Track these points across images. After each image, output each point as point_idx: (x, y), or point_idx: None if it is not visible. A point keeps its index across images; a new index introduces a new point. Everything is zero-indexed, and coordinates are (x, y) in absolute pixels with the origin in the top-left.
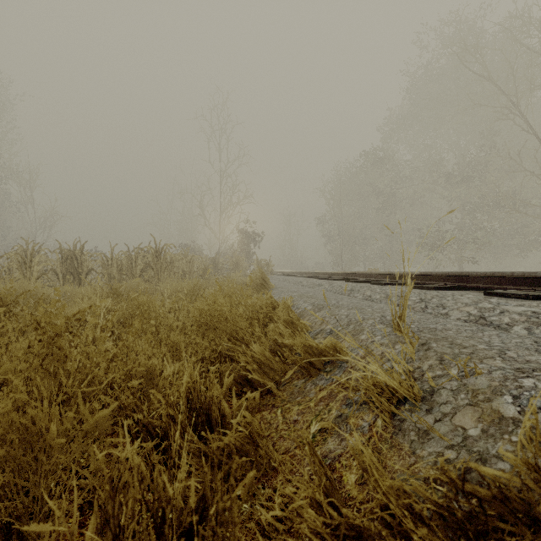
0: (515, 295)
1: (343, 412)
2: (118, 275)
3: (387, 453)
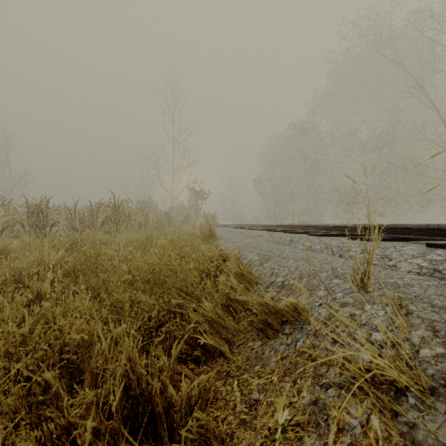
0: None
1: (318, 396)
2: (81, 227)
3: None
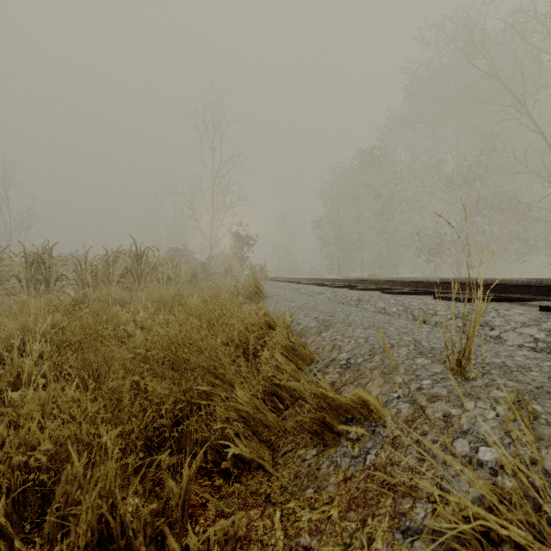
0: None
1: None
2: (93, 281)
3: None
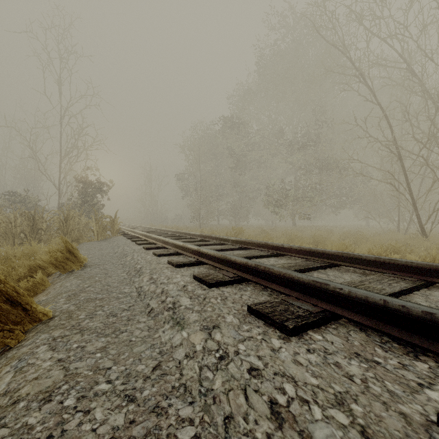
0: None
1: None
2: None
3: None
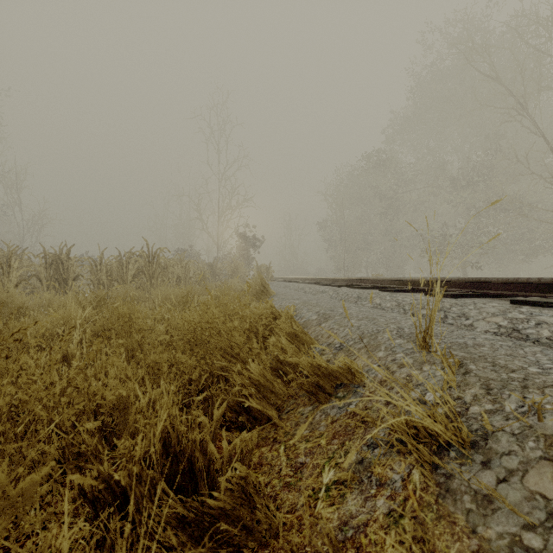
0: (548, 304)
1: (365, 456)
2: (108, 281)
3: (434, 528)
